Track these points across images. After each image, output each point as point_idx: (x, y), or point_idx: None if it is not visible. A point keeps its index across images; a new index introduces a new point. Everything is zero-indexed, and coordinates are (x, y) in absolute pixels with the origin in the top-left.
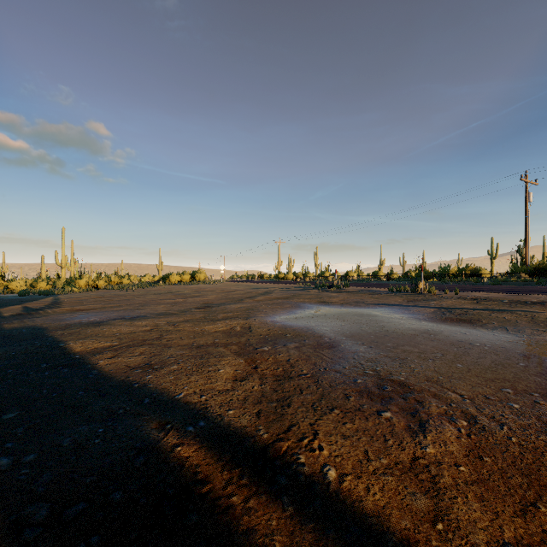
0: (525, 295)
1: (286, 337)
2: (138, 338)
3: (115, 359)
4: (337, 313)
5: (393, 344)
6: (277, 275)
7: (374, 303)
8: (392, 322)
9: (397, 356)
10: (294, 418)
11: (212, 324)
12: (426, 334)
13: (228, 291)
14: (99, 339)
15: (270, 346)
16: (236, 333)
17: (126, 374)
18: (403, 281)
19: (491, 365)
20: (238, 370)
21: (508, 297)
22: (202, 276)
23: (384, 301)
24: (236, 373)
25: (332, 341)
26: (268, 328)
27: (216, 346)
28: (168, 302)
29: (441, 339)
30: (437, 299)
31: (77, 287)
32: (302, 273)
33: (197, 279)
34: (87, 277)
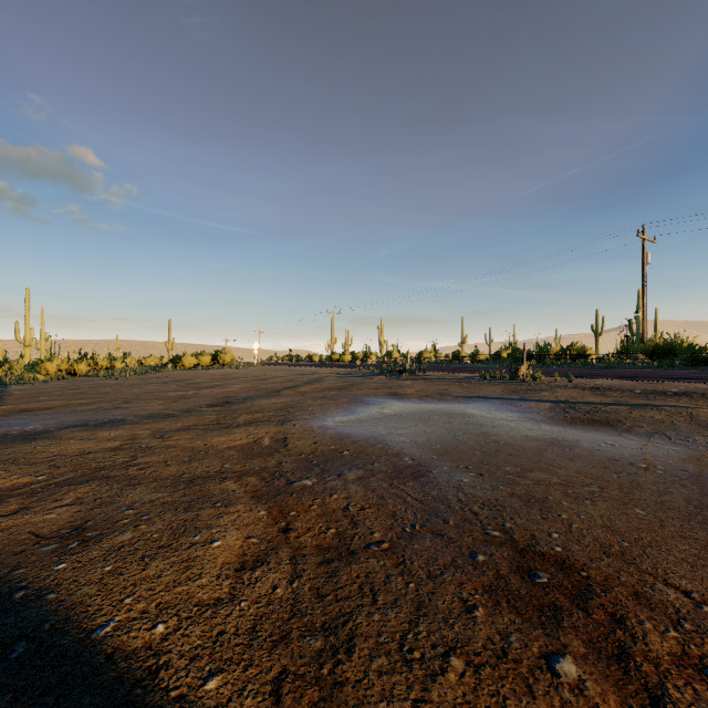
0: (657, 382)
1: (343, 456)
2: (88, 464)
3: (17, 517)
4: (416, 411)
5: (515, 467)
6: (330, 356)
7: (465, 396)
8: (500, 426)
9: (529, 494)
10: (363, 700)
11: (225, 434)
12: (558, 447)
13: (262, 378)
14: (13, 470)
15: (315, 477)
16: (261, 451)
17: (16, 559)
18: (493, 364)
19: (689, 509)
20: (251, 537)
21: (637, 386)
22: (229, 358)
23: (477, 392)
24: (246, 547)
25: (417, 463)
26: (314, 440)
27: (223, 479)
28: (171, 395)
29: (584, 457)
30: (547, 389)
31: (43, 374)
32: (363, 354)
33: (220, 361)
34: (59, 359)
